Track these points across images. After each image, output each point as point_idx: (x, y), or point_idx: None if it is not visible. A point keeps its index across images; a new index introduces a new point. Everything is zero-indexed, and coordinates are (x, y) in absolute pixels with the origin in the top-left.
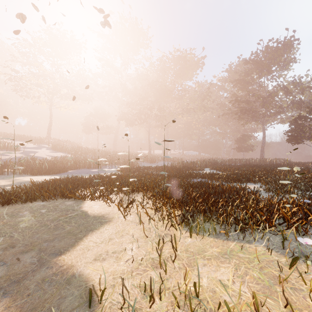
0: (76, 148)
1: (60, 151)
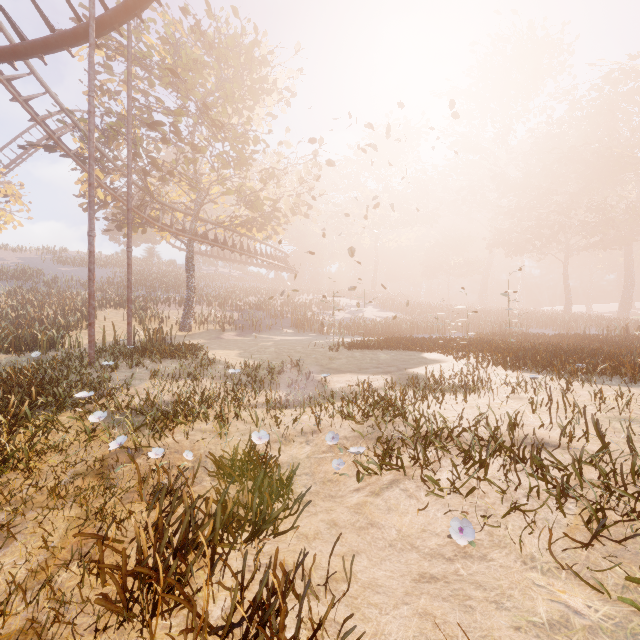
0: (412, 305)
1: (390, 310)
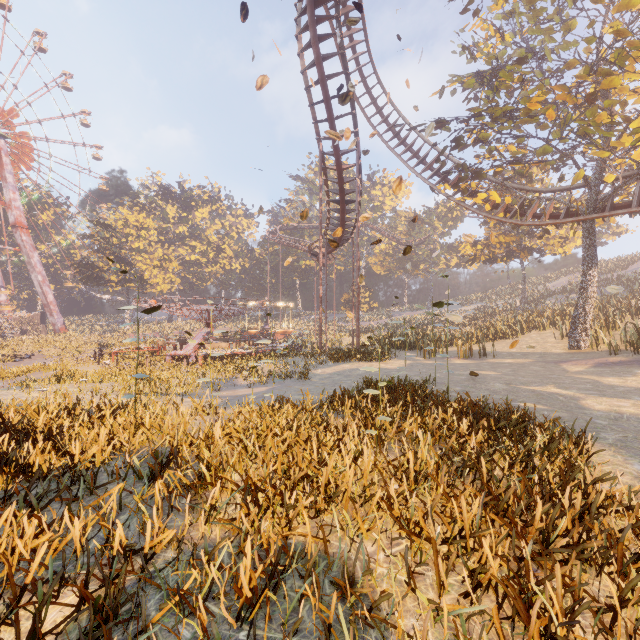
0: None
1: None
